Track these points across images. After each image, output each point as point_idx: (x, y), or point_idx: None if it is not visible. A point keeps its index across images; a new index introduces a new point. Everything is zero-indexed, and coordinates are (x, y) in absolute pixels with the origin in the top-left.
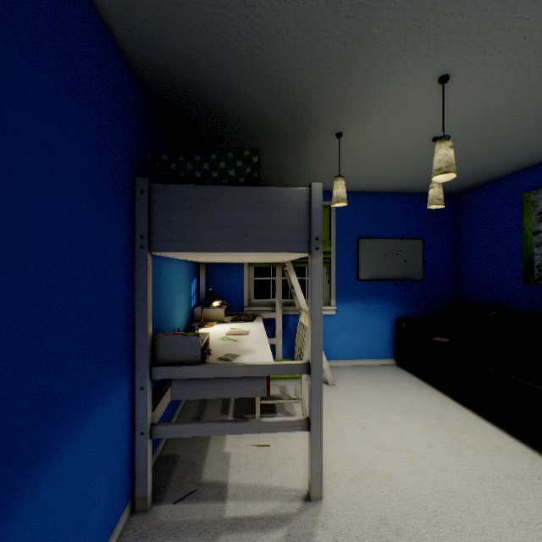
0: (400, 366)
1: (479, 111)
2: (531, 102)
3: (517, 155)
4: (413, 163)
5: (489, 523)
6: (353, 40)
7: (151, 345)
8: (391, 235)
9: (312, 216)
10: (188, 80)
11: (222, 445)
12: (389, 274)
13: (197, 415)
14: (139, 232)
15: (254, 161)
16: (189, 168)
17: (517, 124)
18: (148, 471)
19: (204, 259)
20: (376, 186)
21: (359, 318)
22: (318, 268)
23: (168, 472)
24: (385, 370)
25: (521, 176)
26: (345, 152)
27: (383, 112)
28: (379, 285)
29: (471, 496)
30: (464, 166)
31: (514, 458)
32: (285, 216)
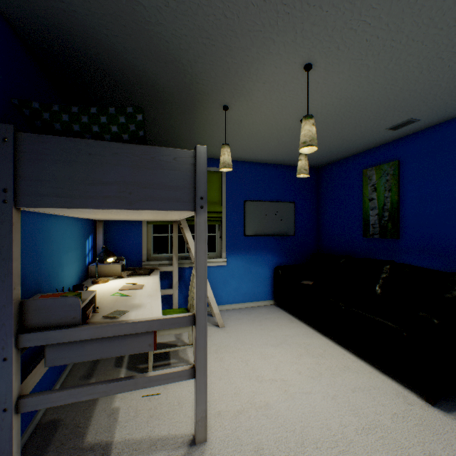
0: (278, 305)
1: (334, 100)
2: (369, 98)
3: (359, 140)
4: (287, 139)
5: (341, 435)
6: (232, 14)
7: (18, 310)
8: (271, 198)
9: (197, 177)
10: (66, 27)
11: (111, 400)
12: (270, 231)
13: (89, 372)
14: (0, 185)
15: (138, 118)
16: (65, 119)
17: (360, 115)
18: (13, 450)
19: (96, 216)
20: (259, 158)
21: (246, 267)
22: (203, 226)
23: (46, 441)
24: (266, 310)
25: (361, 157)
26: (232, 125)
27: (261, 90)
28: (262, 240)
29: (328, 413)
30: (324, 145)
31: (358, 374)
32: (171, 175)
